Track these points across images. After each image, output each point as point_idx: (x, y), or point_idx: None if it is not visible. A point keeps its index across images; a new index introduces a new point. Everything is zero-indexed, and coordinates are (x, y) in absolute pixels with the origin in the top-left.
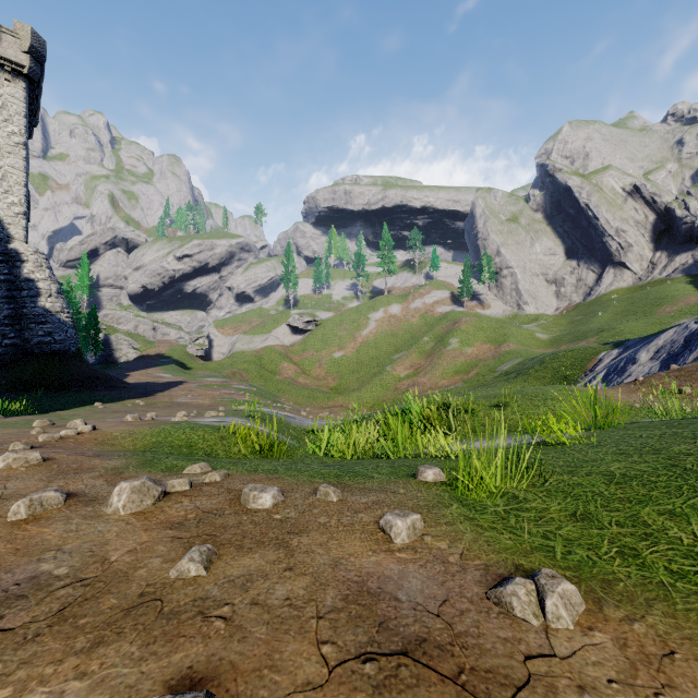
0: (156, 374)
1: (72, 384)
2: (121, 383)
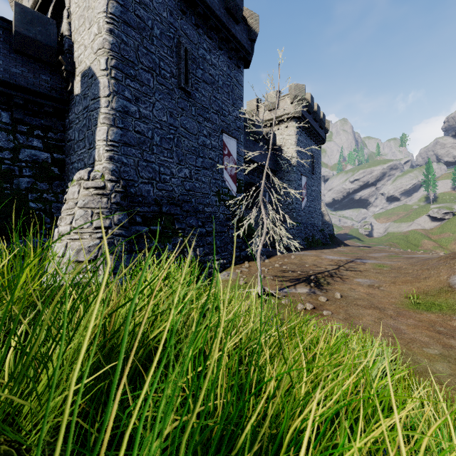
0: (353, 243)
1: (336, 244)
2: (348, 245)
